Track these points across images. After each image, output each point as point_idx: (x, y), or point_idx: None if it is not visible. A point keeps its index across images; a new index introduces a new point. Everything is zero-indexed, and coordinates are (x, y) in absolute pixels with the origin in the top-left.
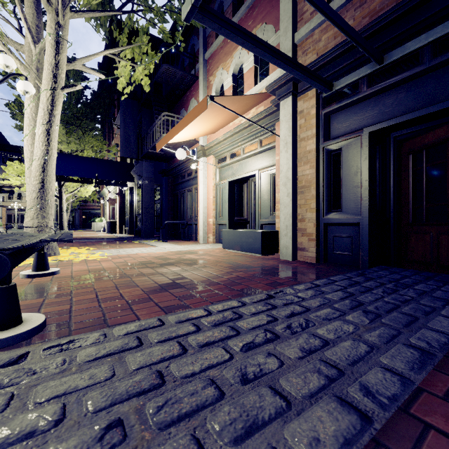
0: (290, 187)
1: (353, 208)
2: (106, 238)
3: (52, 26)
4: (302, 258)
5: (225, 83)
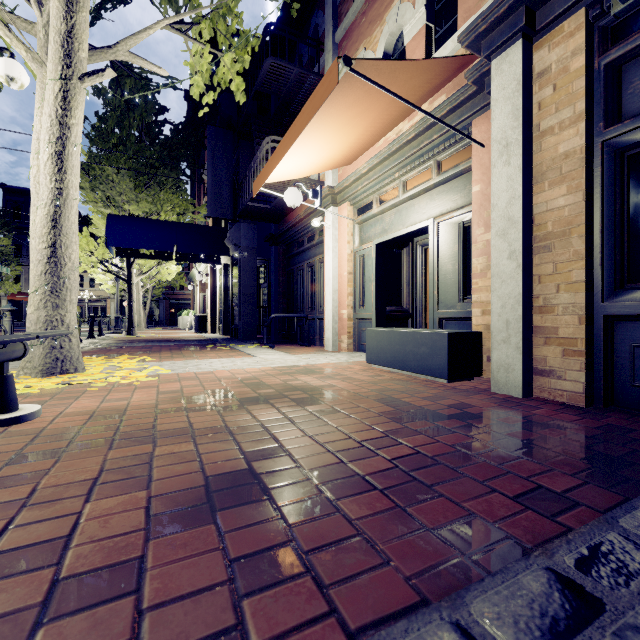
0: (516, 238)
1: None
2: (188, 340)
3: None
4: (546, 392)
5: None
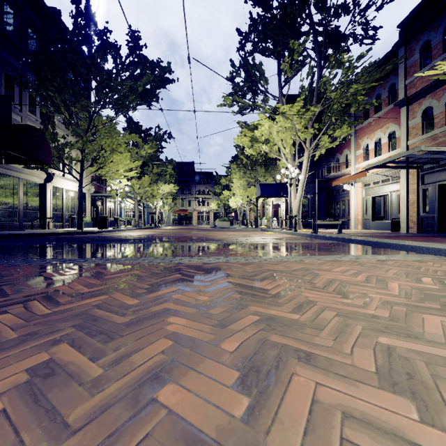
0: (405, 203)
1: (432, 211)
2: None
3: (307, 155)
4: (411, 232)
5: (369, 146)
